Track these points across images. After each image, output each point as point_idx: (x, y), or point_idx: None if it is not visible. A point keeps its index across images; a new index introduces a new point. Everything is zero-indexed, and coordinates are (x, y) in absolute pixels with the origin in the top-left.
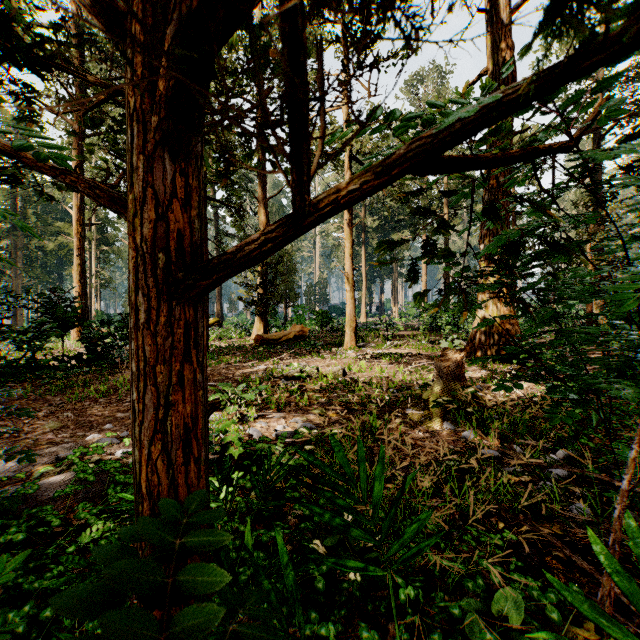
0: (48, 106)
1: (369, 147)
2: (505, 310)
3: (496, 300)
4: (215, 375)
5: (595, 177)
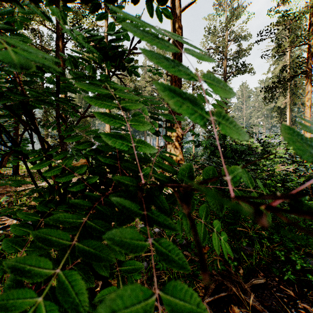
0: None
1: None
2: (178, 151)
3: (174, 147)
4: (4, 191)
5: None
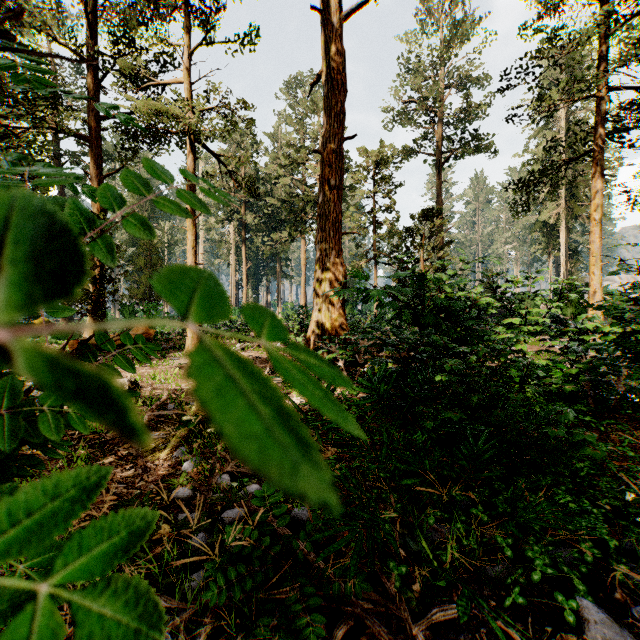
0: None
1: (209, 130)
2: (336, 311)
3: (328, 301)
4: None
5: (438, 198)
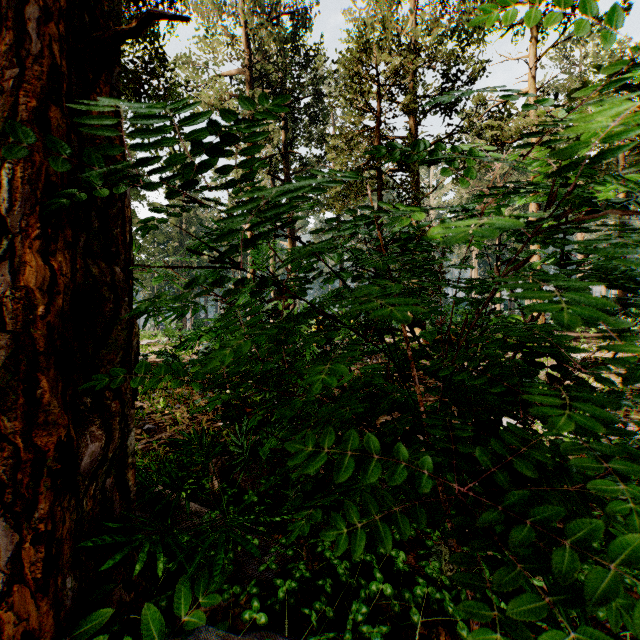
0: None
1: None
2: None
3: None
4: None
5: None
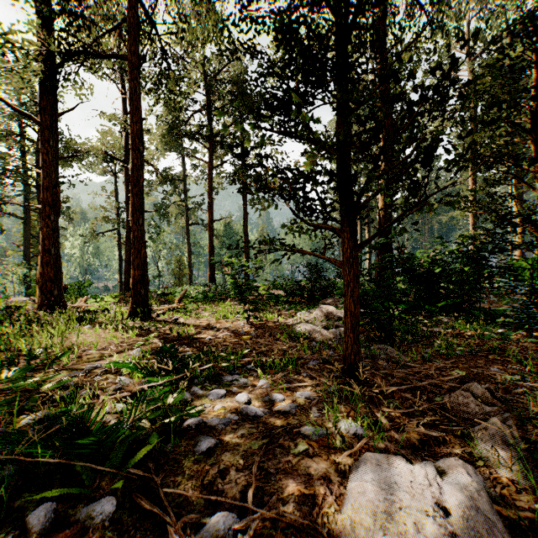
0: (454, 145)
1: None
2: None
3: None
4: None
5: None
